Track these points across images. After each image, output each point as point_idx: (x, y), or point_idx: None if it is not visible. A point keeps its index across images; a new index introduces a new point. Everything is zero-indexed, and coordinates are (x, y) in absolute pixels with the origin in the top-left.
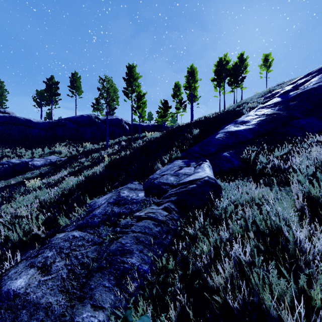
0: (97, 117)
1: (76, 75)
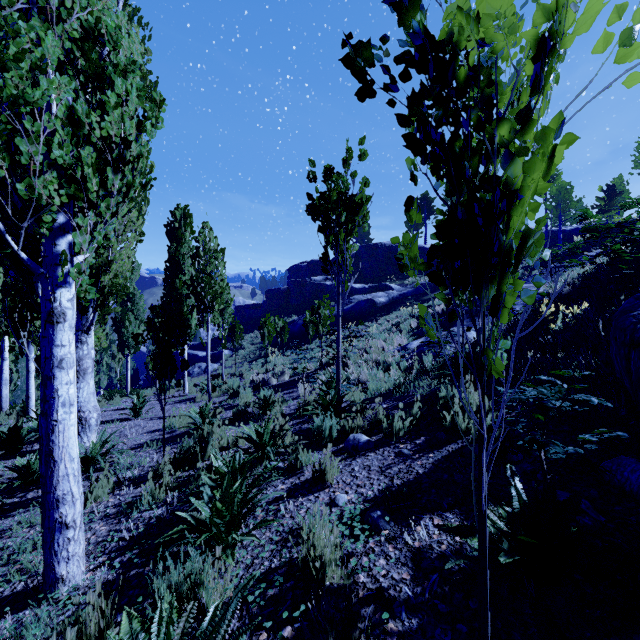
0: None
1: None
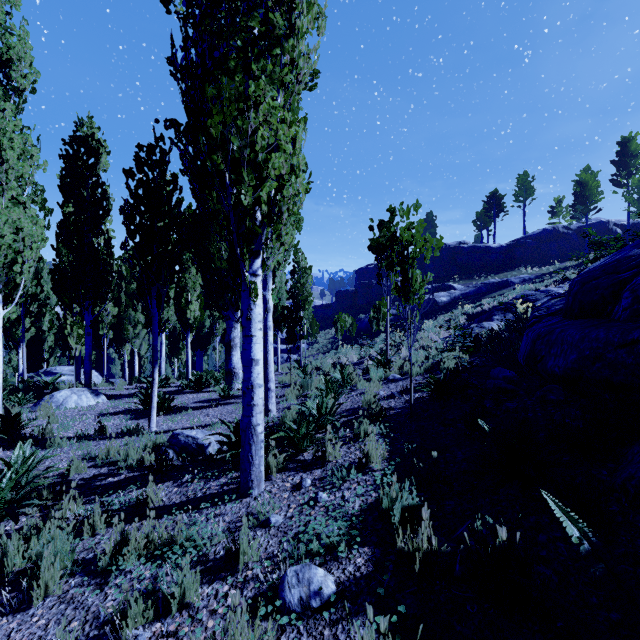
0: (565, 227)
1: (524, 174)
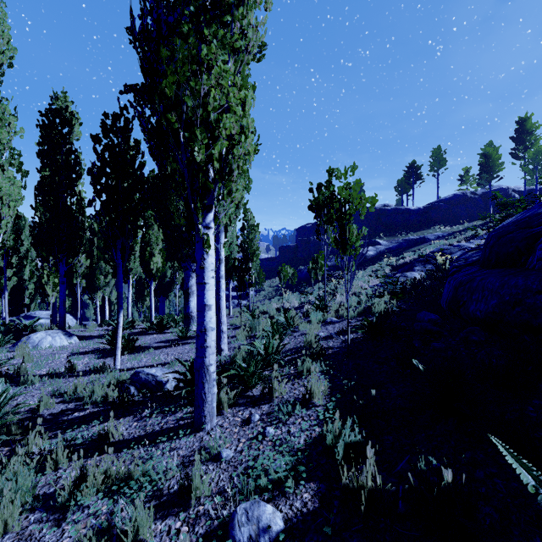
0: (472, 192)
1: (438, 148)
